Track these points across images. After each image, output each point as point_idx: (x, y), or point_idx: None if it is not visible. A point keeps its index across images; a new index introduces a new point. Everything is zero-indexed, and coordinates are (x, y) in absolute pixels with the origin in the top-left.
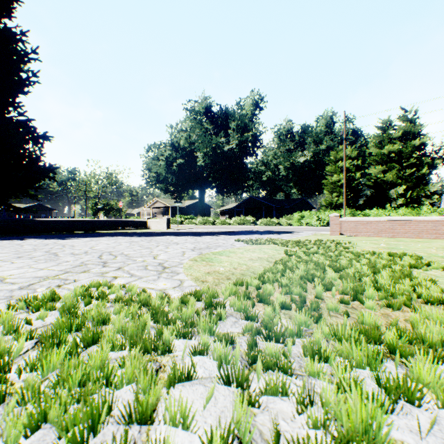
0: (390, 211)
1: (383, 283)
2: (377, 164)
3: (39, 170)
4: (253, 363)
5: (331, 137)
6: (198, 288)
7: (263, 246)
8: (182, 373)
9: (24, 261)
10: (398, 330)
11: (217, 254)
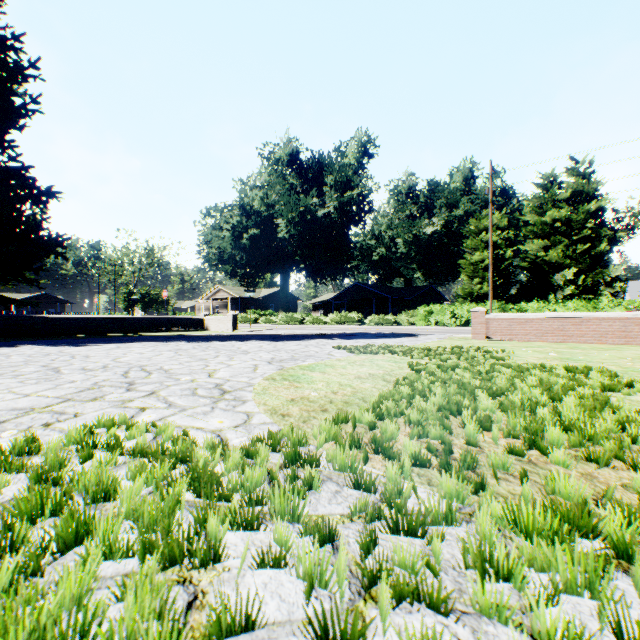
0: (555, 304)
1: (572, 417)
2: (535, 238)
3: (41, 242)
4: (372, 584)
5: (471, 198)
6: (274, 428)
7: (376, 356)
8: (234, 617)
9: (3, 381)
10: (624, 511)
11: (307, 370)
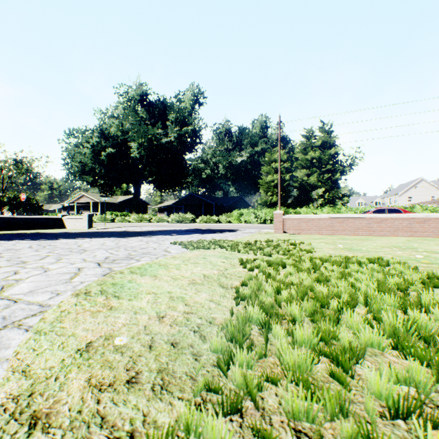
0: (317, 209)
1: None
2: (302, 168)
3: None
4: None
5: (265, 140)
6: None
7: (208, 252)
8: None
9: None
10: None
11: (137, 273)
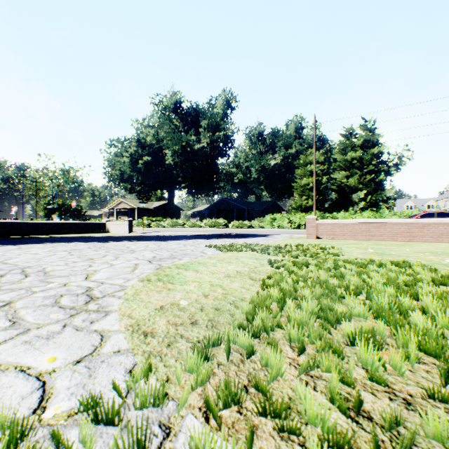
0: (356, 214)
1: None
2: (341, 170)
3: None
4: None
5: (300, 142)
6: (127, 363)
7: (240, 254)
8: None
9: None
10: None
11: (182, 268)
